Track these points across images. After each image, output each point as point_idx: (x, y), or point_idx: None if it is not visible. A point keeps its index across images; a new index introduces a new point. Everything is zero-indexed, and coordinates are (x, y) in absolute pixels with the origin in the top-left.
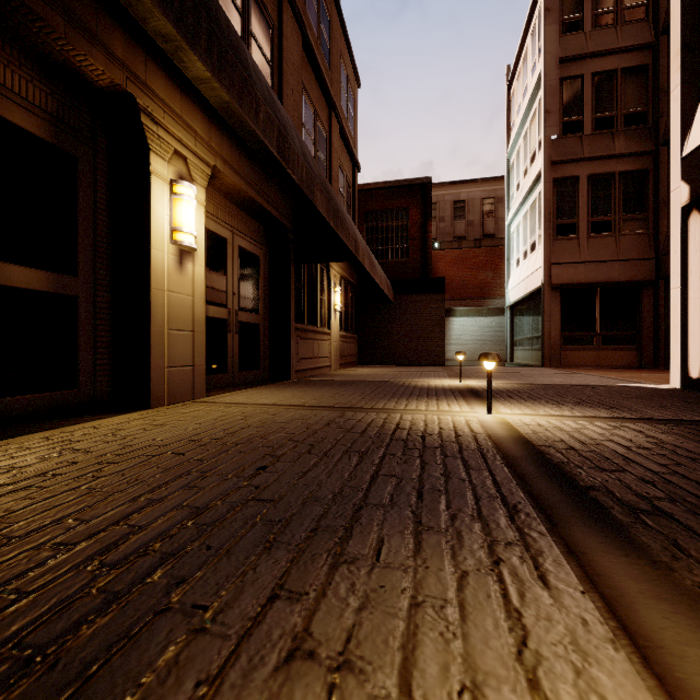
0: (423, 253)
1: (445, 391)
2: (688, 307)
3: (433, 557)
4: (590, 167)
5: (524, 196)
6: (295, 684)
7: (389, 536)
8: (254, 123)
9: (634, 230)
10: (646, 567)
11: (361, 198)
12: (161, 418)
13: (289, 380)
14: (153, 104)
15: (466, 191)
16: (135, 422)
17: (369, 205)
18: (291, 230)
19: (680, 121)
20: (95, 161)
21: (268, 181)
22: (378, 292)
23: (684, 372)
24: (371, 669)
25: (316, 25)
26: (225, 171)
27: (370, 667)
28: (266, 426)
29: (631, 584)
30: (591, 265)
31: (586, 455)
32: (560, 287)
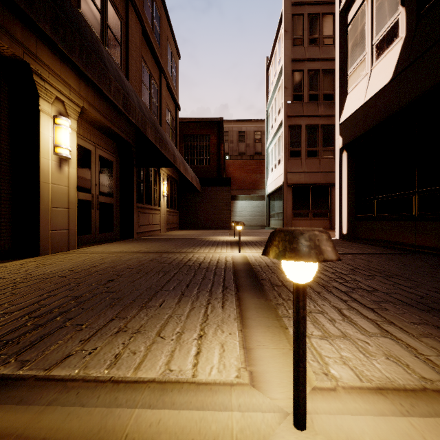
0: (218, 162)
1: (223, 242)
2: (342, 199)
3: (184, 304)
4: (306, 121)
5: (274, 133)
6: (118, 337)
7: (168, 299)
8: (108, 92)
9: (328, 156)
10: (263, 301)
11: (181, 127)
12: (48, 260)
13: (133, 238)
14: (41, 68)
15: (245, 126)
16: (30, 263)
17: (186, 131)
18: (134, 146)
19: (339, 106)
20: (0, 100)
21: (119, 116)
22: (191, 185)
23: (340, 231)
24: (147, 332)
25: (151, 20)
26: (90, 109)
27: (147, 332)
28: (115, 262)
29: (253, 305)
30: (307, 174)
31: (271, 268)
32: (292, 185)
